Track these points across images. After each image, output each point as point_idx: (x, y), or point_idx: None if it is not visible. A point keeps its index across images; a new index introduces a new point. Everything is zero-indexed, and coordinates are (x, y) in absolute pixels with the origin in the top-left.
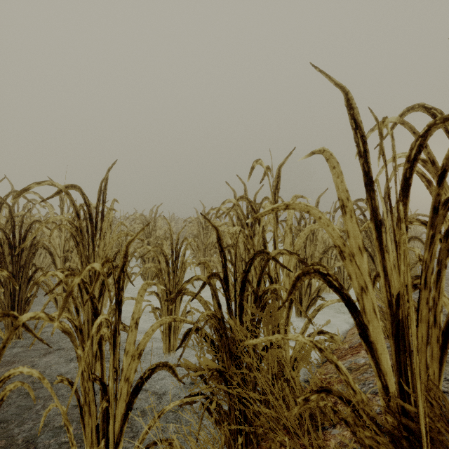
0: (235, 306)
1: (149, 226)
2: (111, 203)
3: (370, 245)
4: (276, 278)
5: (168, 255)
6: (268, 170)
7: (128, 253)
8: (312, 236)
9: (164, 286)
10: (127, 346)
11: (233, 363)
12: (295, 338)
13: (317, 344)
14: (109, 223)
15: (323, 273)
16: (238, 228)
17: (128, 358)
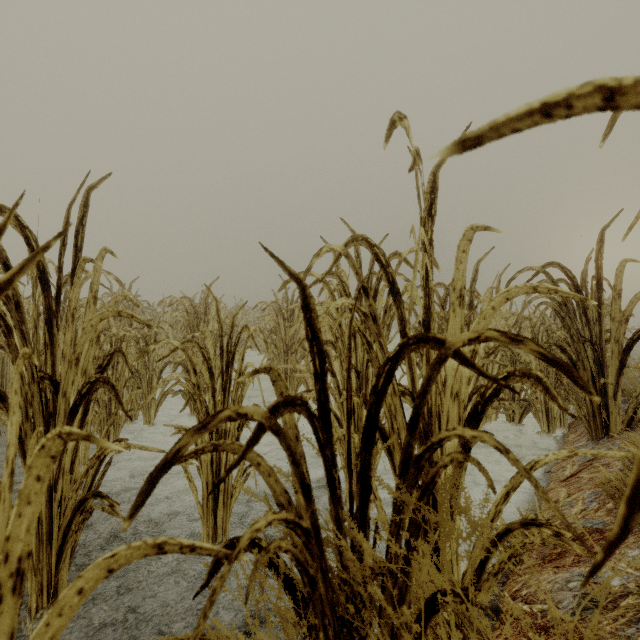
0: (349, 484)
1: (196, 315)
2: (97, 256)
3: (571, 342)
4: (428, 404)
5: (213, 357)
6: (419, 159)
7: None
8: (467, 328)
9: (204, 417)
10: None
11: None
12: None
13: None
14: (93, 294)
15: None
16: (346, 301)
17: None
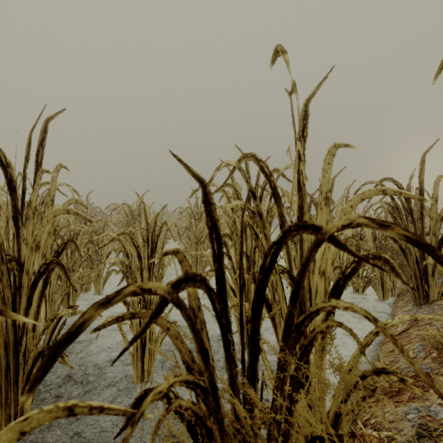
0: (241, 346)
1: (133, 217)
2: (54, 170)
3: None
4: None
5: (141, 245)
6: (295, 89)
7: None
8: None
9: None
10: None
11: None
12: None
13: None
14: (51, 198)
15: None
16: (239, 202)
17: None
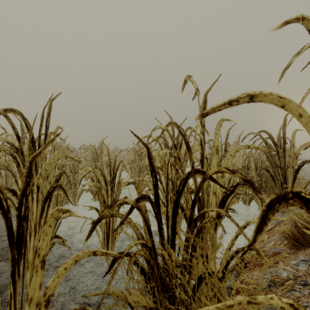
0: (167, 230)
1: (97, 154)
2: (55, 130)
3: (271, 167)
4: (203, 197)
5: (106, 175)
6: (198, 91)
7: (32, 171)
8: None
9: (103, 202)
10: (30, 291)
11: (165, 296)
12: (268, 301)
13: (300, 308)
14: (53, 147)
15: (306, 200)
16: (167, 151)
17: (31, 307)
